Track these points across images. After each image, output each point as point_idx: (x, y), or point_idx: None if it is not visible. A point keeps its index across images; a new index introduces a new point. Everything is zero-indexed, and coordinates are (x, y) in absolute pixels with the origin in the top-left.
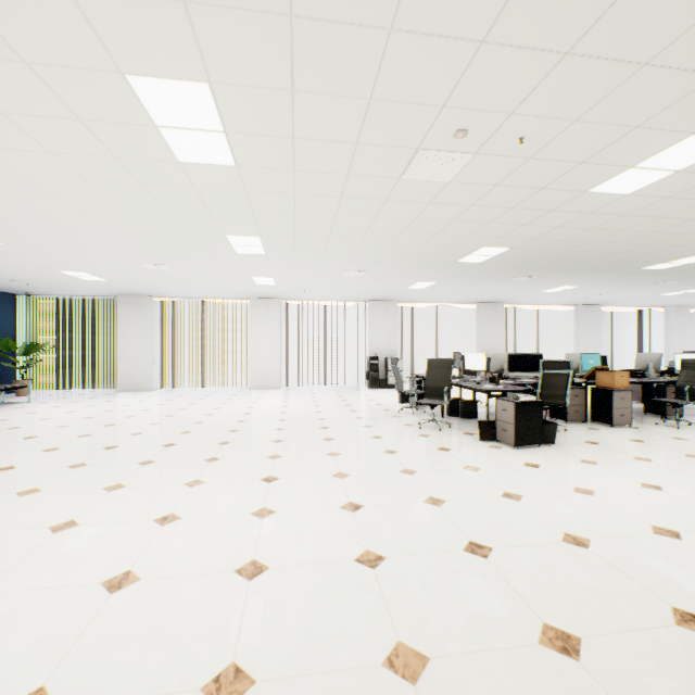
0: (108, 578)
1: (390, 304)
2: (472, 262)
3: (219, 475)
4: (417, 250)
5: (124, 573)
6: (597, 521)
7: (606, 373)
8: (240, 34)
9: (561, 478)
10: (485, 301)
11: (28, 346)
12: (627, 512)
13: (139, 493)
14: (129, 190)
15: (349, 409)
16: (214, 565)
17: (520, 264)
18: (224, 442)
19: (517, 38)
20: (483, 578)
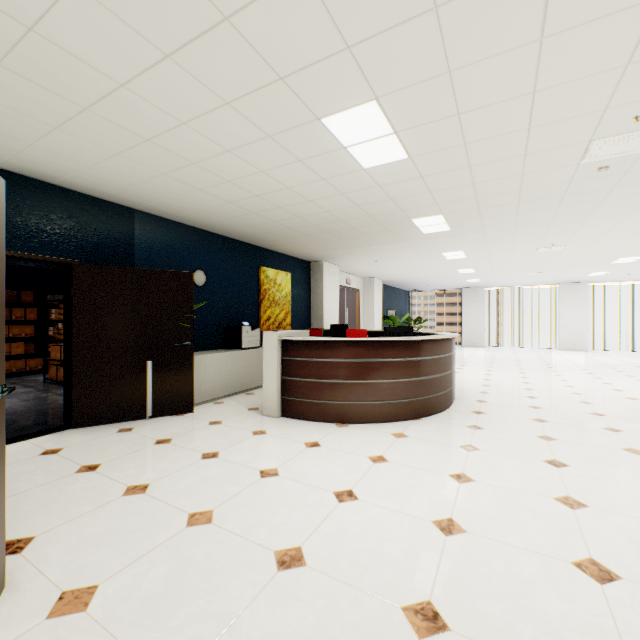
0: None
1: None
2: None
3: None
4: None
5: None
6: None
7: None
8: None
9: None
10: None
11: (416, 319)
12: None
13: (616, 380)
14: (599, 251)
15: None
16: None
17: None
18: (618, 371)
19: None
20: None
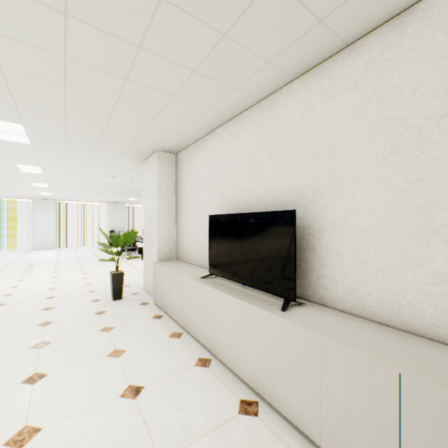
0: (10, 287)
1: (122, 205)
2: None
3: (34, 273)
4: (121, 191)
5: (15, 286)
6: None
7: None
8: (52, 165)
9: None
10: None
11: None
12: None
13: (2, 279)
14: None
15: (94, 255)
16: (42, 283)
17: None
18: (30, 267)
19: (116, 172)
20: None
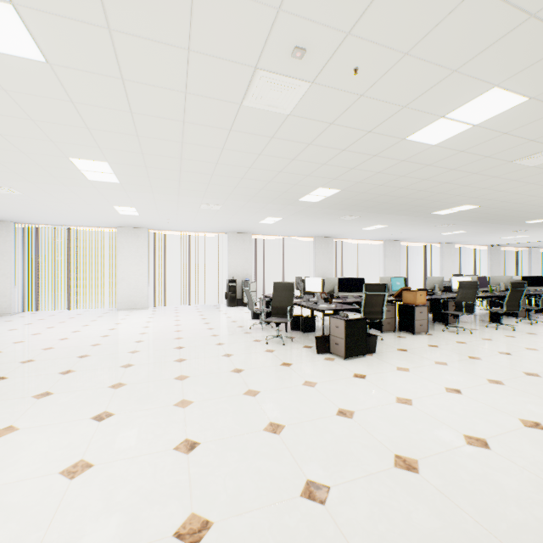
0: None
1: (246, 236)
2: (311, 201)
3: (43, 416)
4: (264, 187)
5: None
6: (420, 436)
7: (410, 292)
8: None
9: (385, 388)
10: (321, 235)
11: None
12: (441, 421)
13: None
14: None
15: (206, 327)
16: None
17: (348, 205)
18: (66, 371)
19: None
20: (322, 538)
